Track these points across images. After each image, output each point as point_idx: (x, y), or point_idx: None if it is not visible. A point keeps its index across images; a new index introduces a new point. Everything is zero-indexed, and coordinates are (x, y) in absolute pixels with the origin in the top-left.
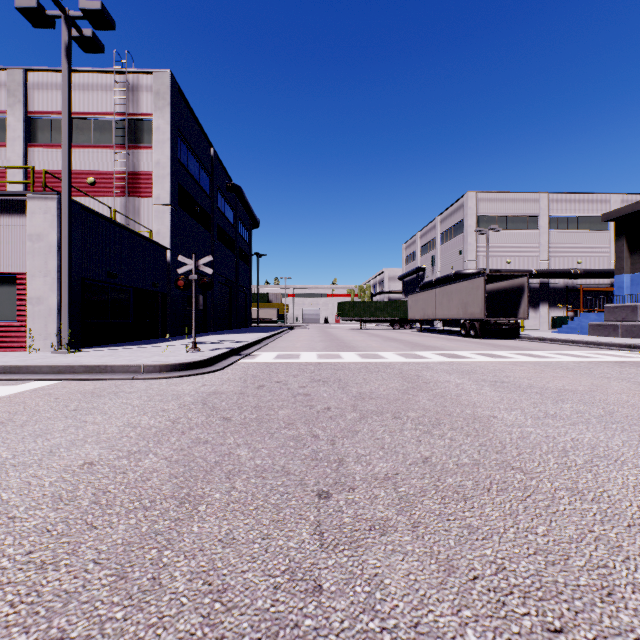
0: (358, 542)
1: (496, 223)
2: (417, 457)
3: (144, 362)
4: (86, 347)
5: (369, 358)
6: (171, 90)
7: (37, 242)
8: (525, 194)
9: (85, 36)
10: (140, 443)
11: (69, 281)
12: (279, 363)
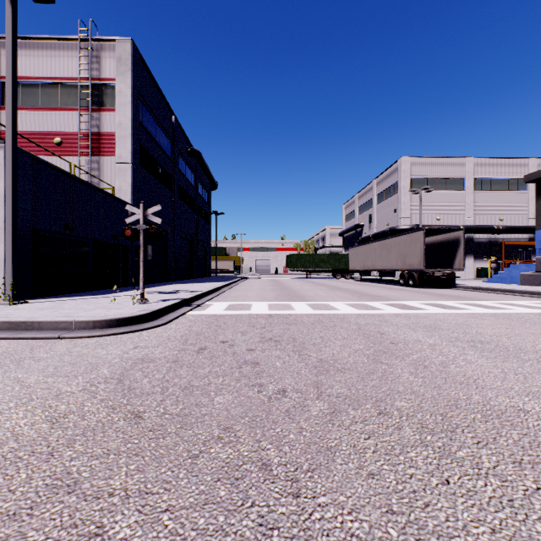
0: None
1: (427, 184)
2: None
3: (77, 317)
4: (39, 297)
5: (321, 309)
6: (132, 56)
7: None
8: (453, 159)
9: None
10: None
11: (13, 231)
12: (229, 315)
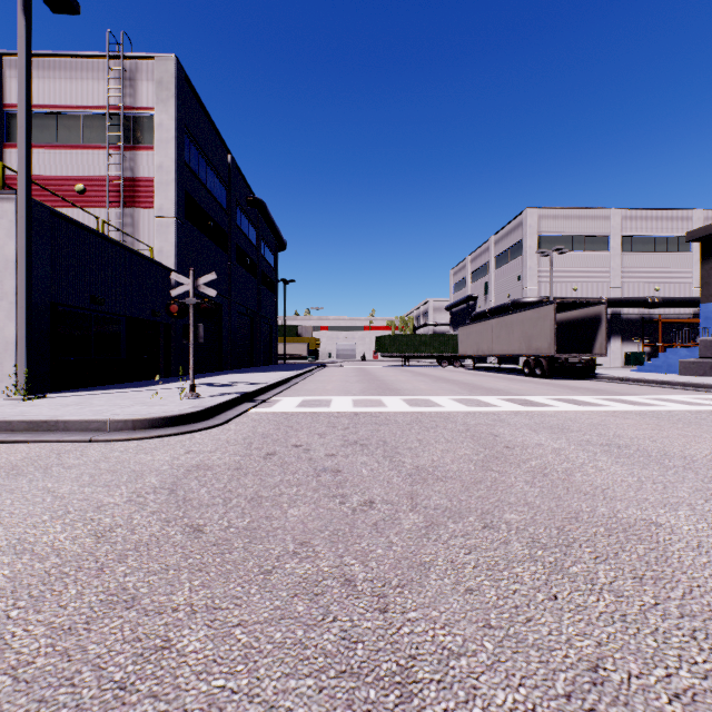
0: None
1: (560, 244)
2: (572, 662)
3: (112, 415)
4: (58, 391)
5: (420, 406)
6: (176, 79)
7: None
8: (594, 210)
9: None
10: None
11: (28, 306)
12: (302, 414)
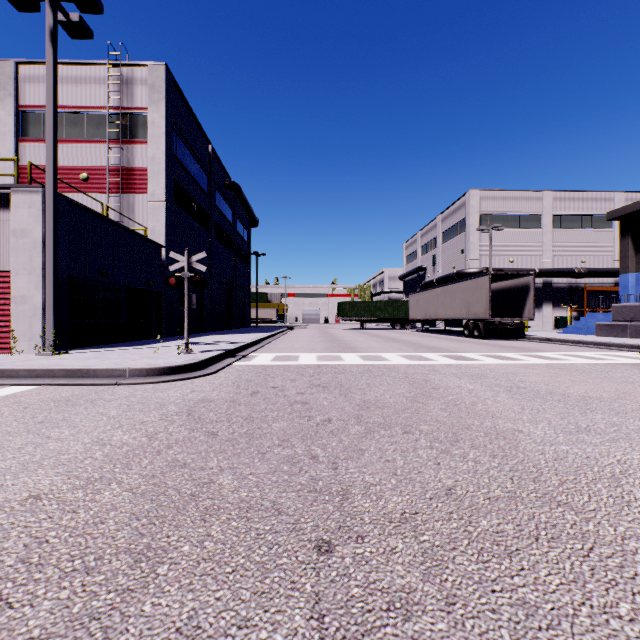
0: (373, 634)
1: (498, 222)
2: (438, 487)
3: (130, 365)
4: (74, 348)
5: (371, 360)
6: (166, 83)
7: (21, 238)
8: (528, 192)
9: (72, 20)
10: (105, 467)
11: (54, 279)
12: (276, 366)
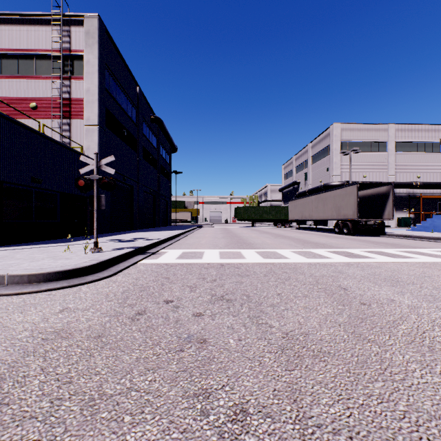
0: None
1: (355, 147)
2: None
3: (11, 270)
4: (2, 246)
5: (270, 257)
6: (99, 30)
7: None
8: (377, 125)
9: None
10: None
11: None
12: (180, 265)
